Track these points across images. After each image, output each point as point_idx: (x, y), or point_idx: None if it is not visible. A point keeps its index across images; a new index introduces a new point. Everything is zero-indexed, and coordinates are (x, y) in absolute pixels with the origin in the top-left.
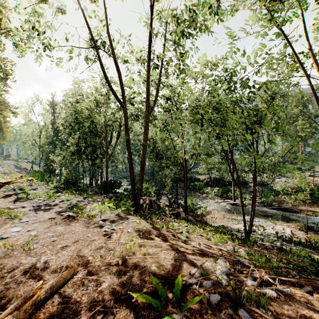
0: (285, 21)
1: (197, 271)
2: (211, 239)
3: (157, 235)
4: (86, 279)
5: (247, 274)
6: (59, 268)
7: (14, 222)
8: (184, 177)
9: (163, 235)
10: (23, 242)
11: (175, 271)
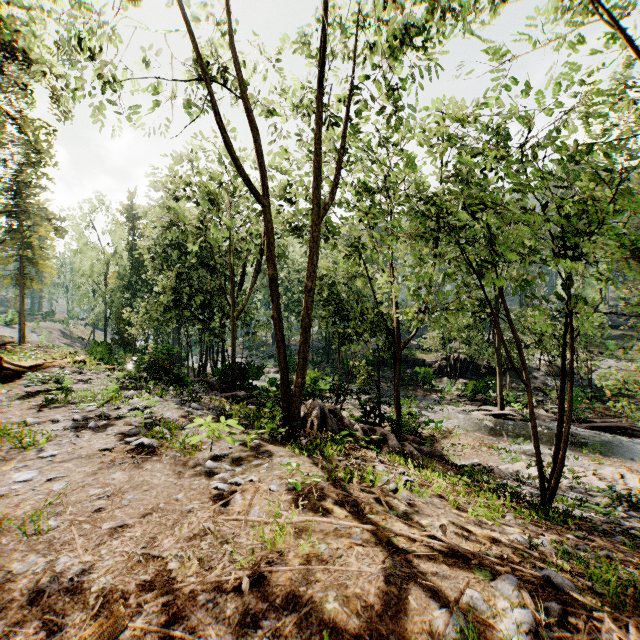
0: (626, 9)
1: (448, 622)
2: (464, 509)
3: (339, 499)
4: (156, 633)
5: (588, 635)
6: (93, 595)
7: (26, 457)
8: (394, 357)
9: (352, 500)
10: (25, 514)
11: (388, 617)
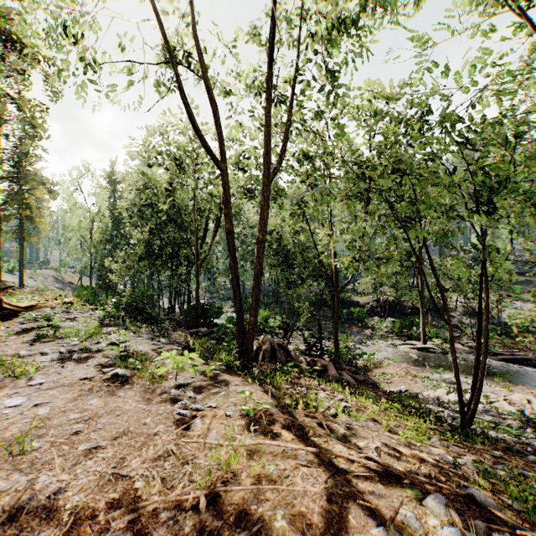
0: (532, 1)
1: None
2: (395, 431)
3: (287, 423)
4: None
5: None
6: (66, 512)
7: (18, 385)
8: (333, 299)
9: (298, 424)
10: (11, 436)
11: (331, 535)
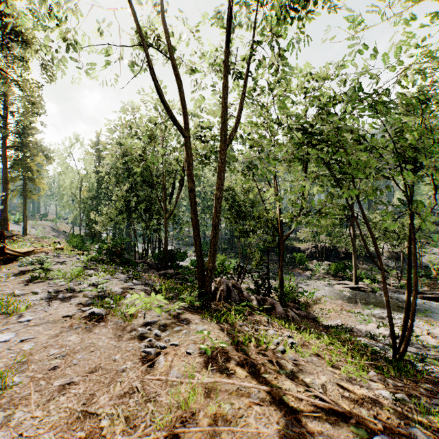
0: None
1: None
2: (337, 366)
3: (240, 361)
4: None
5: None
6: None
7: (9, 321)
8: (279, 246)
9: (251, 362)
10: None
11: None
